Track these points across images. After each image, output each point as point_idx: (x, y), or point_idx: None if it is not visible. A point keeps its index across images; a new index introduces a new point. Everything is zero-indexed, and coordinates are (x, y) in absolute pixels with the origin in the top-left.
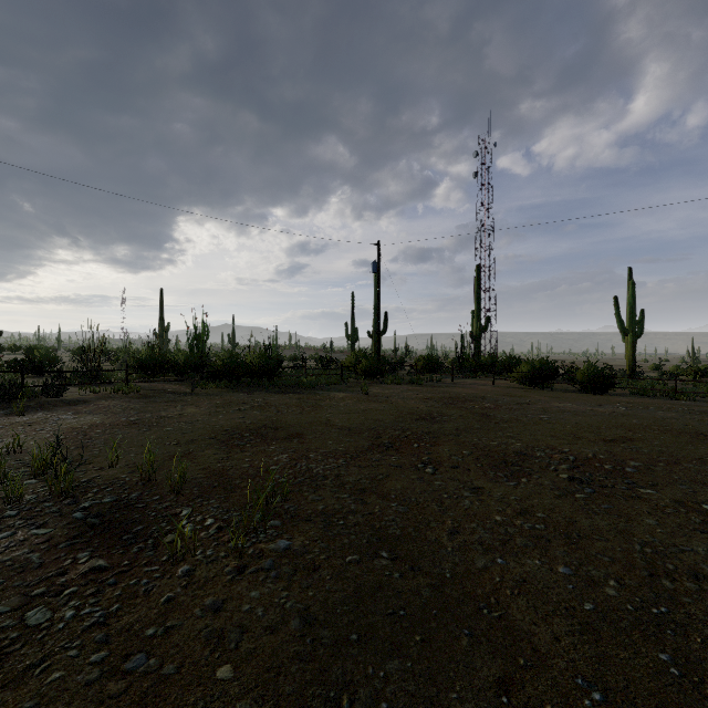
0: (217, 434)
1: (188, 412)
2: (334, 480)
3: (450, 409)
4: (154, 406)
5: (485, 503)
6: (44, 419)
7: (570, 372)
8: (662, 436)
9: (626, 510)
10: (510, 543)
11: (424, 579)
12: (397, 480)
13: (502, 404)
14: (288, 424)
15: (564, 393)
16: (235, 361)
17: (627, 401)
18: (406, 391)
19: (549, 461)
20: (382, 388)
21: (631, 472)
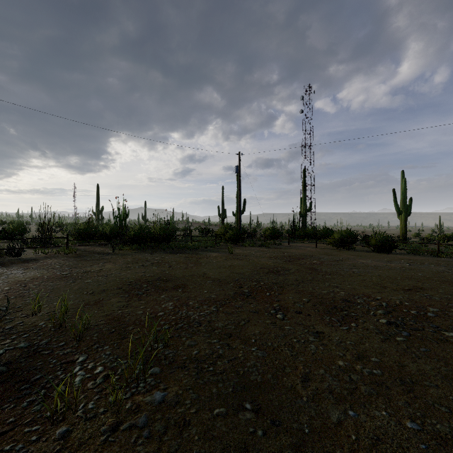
0: (123, 285)
1: (106, 267)
2: (207, 326)
3: (289, 265)
4: (83, 263)
5: (327, 348)
6: (0, 274)
7: (364, 238)
8: (443, 285)
9: (441, 353)
10: (356, 392)
11: (285, 437)
12: (256, 325)
13: (324, 261)
14: (176, 276)
15: (363, 252)
16: (143, 231)
17: (407, 258)
18: (258, 251)
19: (368, 307)
20: (242, 250)
21: (432, 317)
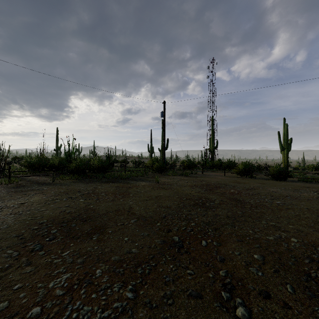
0: (28, 229)
1: (31, 201)
2: None
3: (212, 195)
4: (12, 195)
5: None
6: None
7: (258, 168)
8: None
9: None
10: None
11: None
12: None
13: (241, 190)
14: (98, 213)
15: (264, 180)
16: (83, 163)
17: (304, 185)
18: (180, 180)
19: None
20: (166, 178)
21: None
